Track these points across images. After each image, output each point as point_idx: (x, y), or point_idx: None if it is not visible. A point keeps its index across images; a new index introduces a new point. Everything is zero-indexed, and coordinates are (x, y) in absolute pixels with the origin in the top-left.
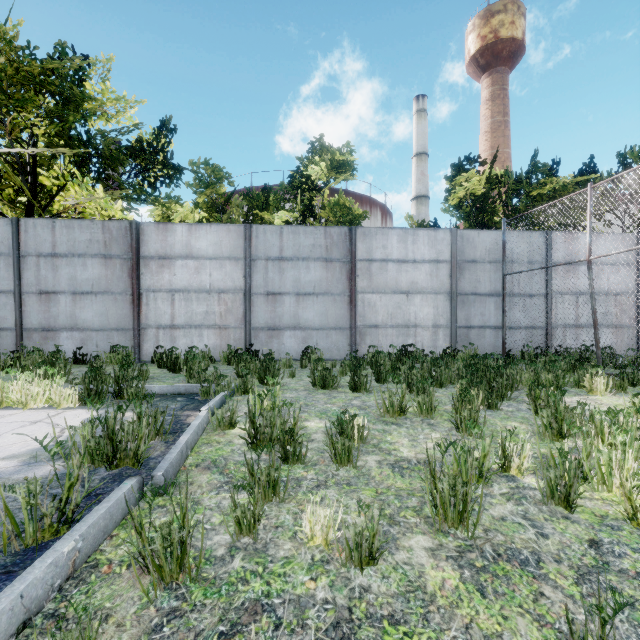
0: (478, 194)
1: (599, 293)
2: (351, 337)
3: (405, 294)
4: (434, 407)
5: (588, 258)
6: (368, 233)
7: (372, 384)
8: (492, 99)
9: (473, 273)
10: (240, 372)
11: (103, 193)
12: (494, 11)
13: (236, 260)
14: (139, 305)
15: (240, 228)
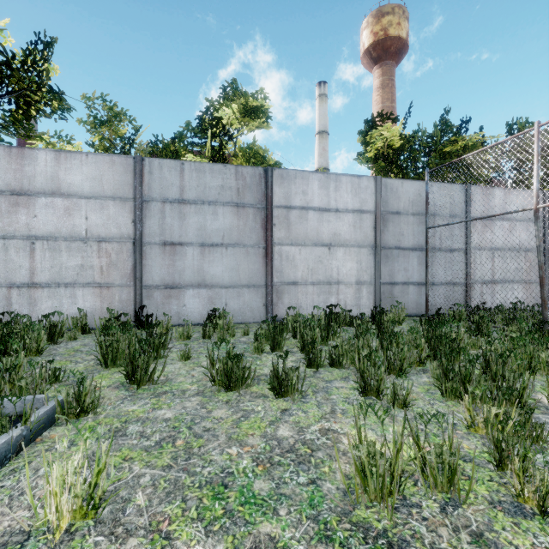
0: (395, 147)
1: (512, 249)
2: (267, 296)
3: (327, 247)
4: (454, 464)
5: (536, 206)
6: (286, 176)
7: (301, 371)
8: (382, 87)
9: (397, 225)
10: (101, 357)
11: None
12: (384, 12)
13: (122, 200)
14: None
15: (128, 160)
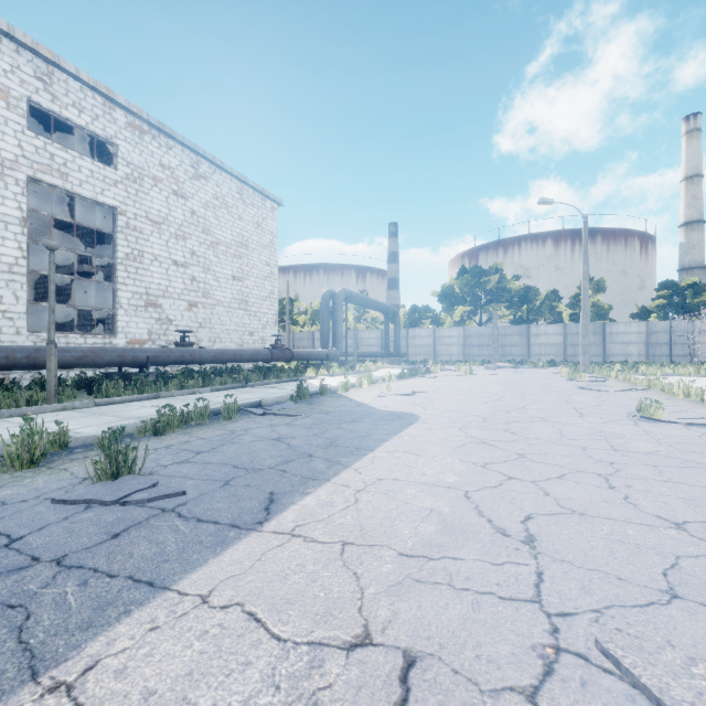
0: (665, 302)
1: None
2: (603, 358)
3: (626, 344)
4: None
5: (687, 335)
6: (610, 324)
7: None
8: None
9: (656, 336)
10: None
11: (508, 313)
12: None
13: (561, 335)
14: (529, 349)
15: (562, 325)
